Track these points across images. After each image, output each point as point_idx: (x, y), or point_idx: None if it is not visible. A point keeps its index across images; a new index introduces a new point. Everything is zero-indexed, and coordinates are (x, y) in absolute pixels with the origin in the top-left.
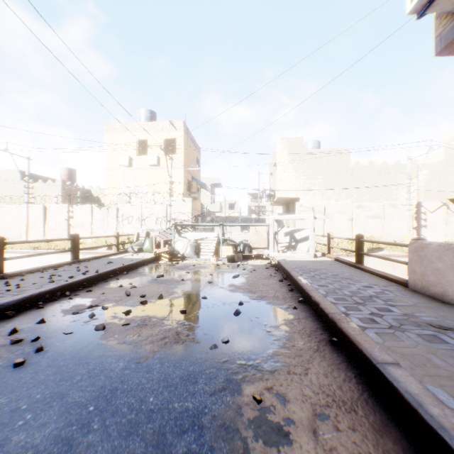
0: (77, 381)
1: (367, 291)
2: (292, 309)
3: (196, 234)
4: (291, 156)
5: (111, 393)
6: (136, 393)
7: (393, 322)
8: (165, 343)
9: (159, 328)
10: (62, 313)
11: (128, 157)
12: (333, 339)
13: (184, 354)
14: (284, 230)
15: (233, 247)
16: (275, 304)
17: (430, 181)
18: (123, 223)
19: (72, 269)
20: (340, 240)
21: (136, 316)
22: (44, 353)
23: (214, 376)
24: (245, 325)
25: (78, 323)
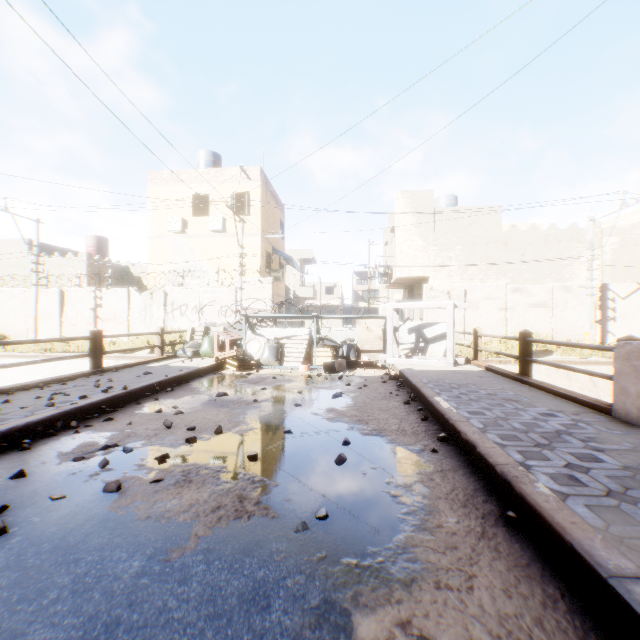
0: (49, 604)
1: (549, 423)
2: (430, 453)
3: (277, 330)
4: (417, 217)
5: (107, 632)
6: (153, 633)
7: (610, 483)
8: (218, 519)
9: (210, 489)
10: (58, 458)
11: (181, 220)
12: (509, 514)
13: (249, 542)
14: (407, 325)
15: (332, 349)
16: (401, 444)
17: (620, 252)
18: (173, 315)
19: (88, 384)
20: (489, 339)
21: (176, 465)
22: (6, 539)
23: (301, 592)
24: (354, 482)
25: (79, 477)
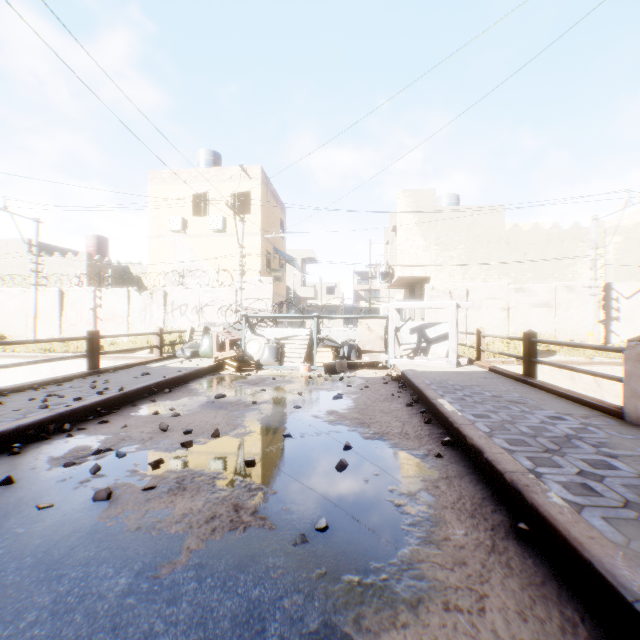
0: (26, 627)
1: (557, 427)
2: (434, 458)
3: (277, 330)
4: (418, 216)
5: None
6: None
7: (627, 492)
8: (212, 530)
9: (205, 497)
10: (49, 463)
11: (181, 219)
12: (520, 526)
13: (244, 556)
14: (409, 325)
15: (332, 350)
16: (404, 448)
17: (623, 252)
18: (173, 315)
19: (84, 386)
20: (491, 339)
21: (170, 471)
22: None
23: (299, 614)
24: (355, 490)
25: (69, 484)
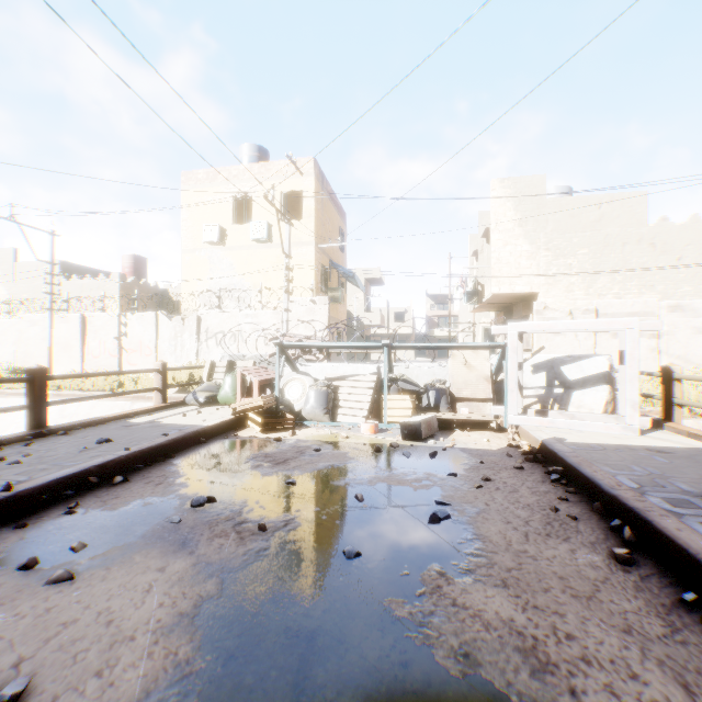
0: None
1: None
2: None
3: (329, 366)
4: (521, 213)
5: None
6: None
7: None
8: None
9: None
10: None
11: (218, 228)
12: None
13: None
14: (530, 359)
15: (412, 397)
16: None
17: None
18: (207, 345)
19: None
20: None
21: None
22: None
23: None
24: None
25: None
